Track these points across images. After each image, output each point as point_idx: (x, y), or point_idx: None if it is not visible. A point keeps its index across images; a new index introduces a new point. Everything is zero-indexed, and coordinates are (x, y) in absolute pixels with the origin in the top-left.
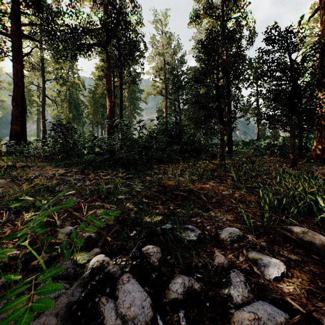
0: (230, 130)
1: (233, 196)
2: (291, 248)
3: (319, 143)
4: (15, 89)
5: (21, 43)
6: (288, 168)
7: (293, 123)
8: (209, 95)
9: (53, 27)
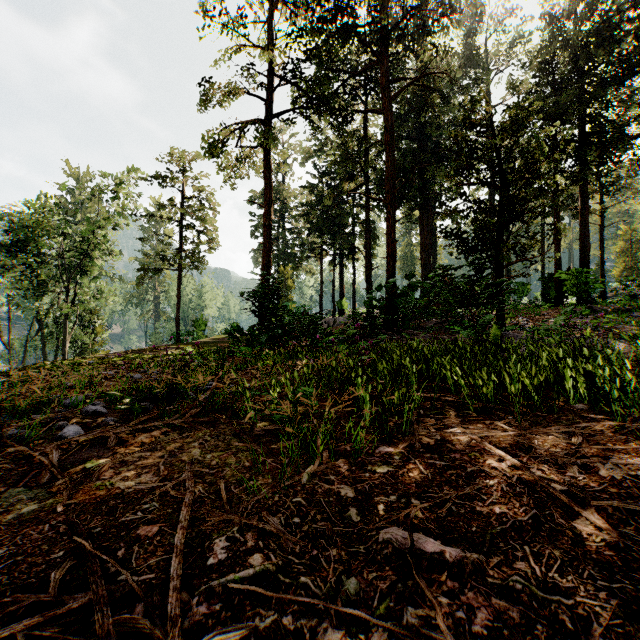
0: None
1: None
2: None
3: None
4: None
5: None
6: None
7: None
8: None
9: None
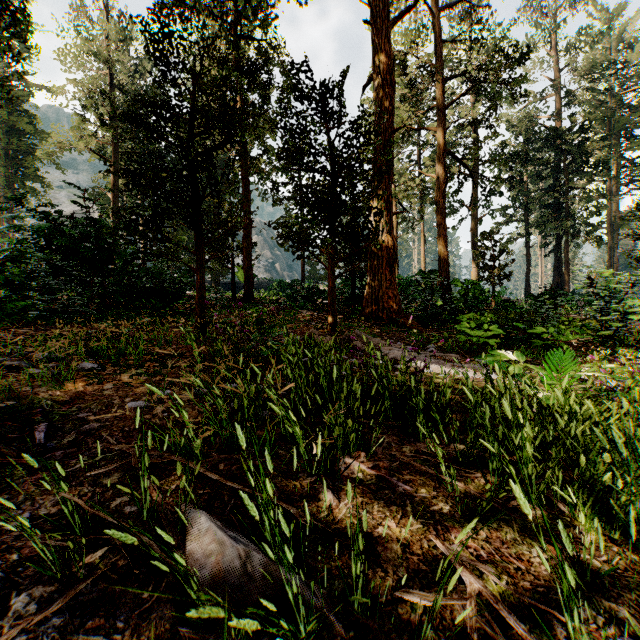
0: (248, 256)
1: (150, 414)
2: (147, 607)
3: (372, 291)
4: None
5: None
6: (318, 333)
7: (332, 252)
8: (163, 161)
9: None
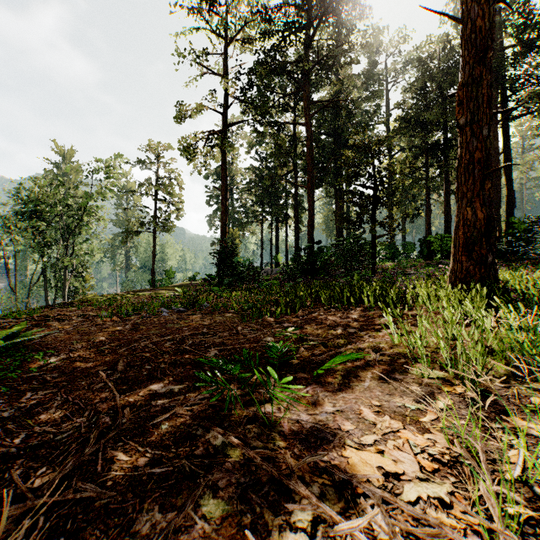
0: None
1: None
2: None
3: None
4: (494, 190)
5: (508, 131)
6: None
7: None
8: None
9: (534, 98)
